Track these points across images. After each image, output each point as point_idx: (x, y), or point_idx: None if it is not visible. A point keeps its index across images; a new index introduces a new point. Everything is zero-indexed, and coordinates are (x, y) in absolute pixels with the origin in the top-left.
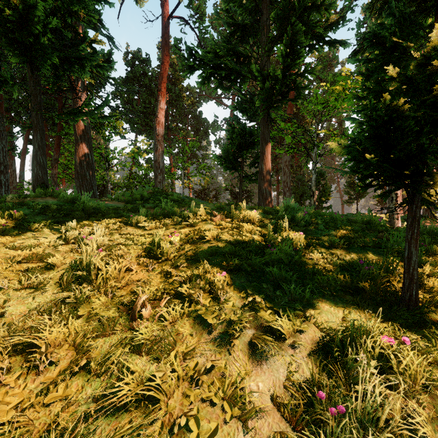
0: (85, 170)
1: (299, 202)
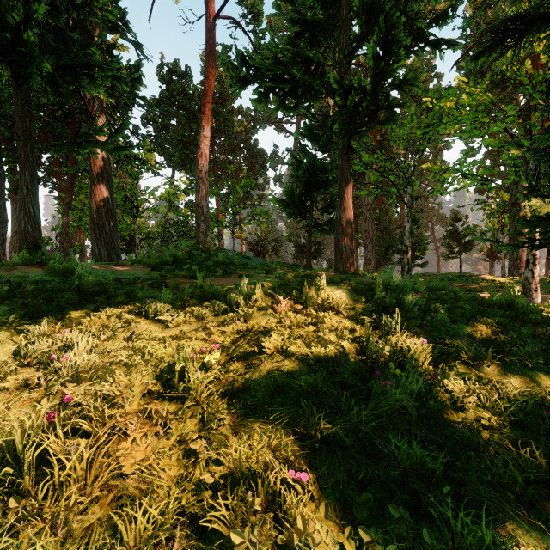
0: (104, 219)
1: (384, 258)
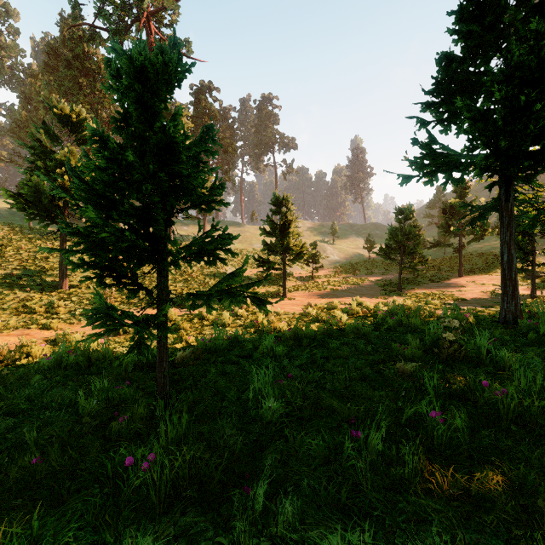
0: None
1: None
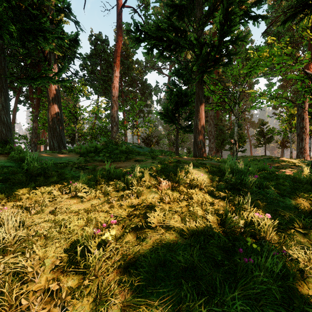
0: (56, 124)
1: (220, 147)
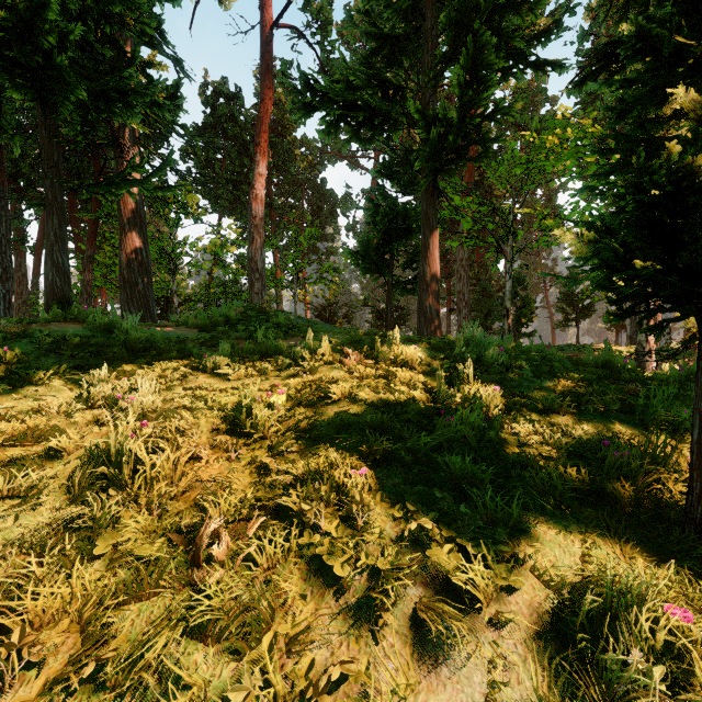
0: (137, 275)
1: (483, 326)
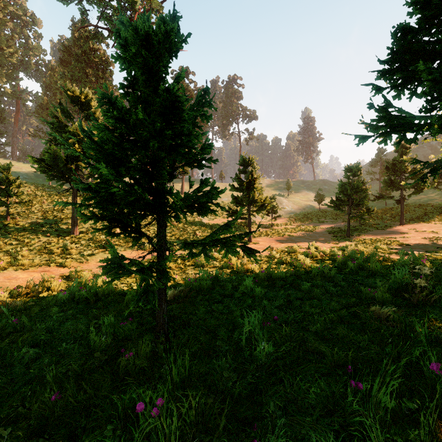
0: None
1: None
